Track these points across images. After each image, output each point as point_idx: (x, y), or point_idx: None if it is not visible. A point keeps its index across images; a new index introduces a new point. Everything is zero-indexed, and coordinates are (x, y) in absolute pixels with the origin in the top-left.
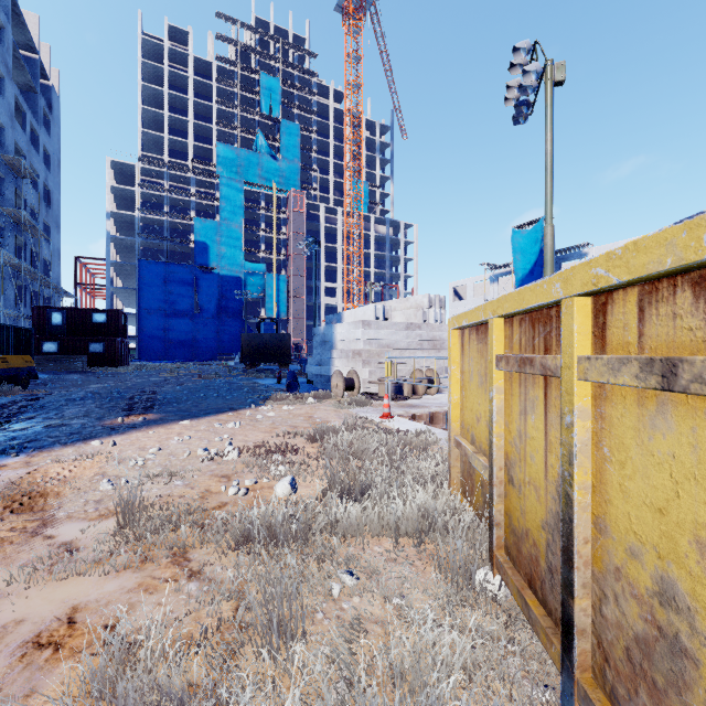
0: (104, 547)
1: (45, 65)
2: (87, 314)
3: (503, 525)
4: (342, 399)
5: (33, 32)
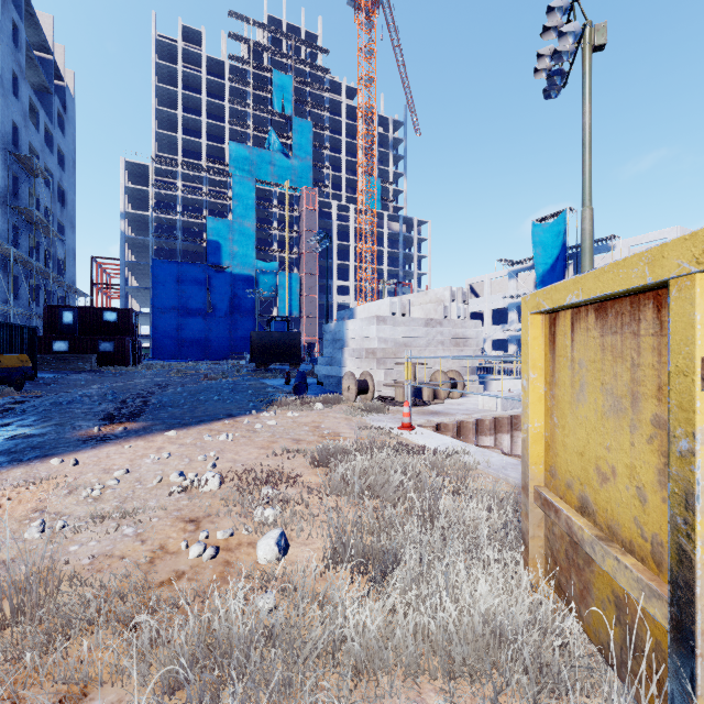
0: None
1: (60, 66)
2: (98, 313)
3: None
4: (354, 404)
5: (48, 33)
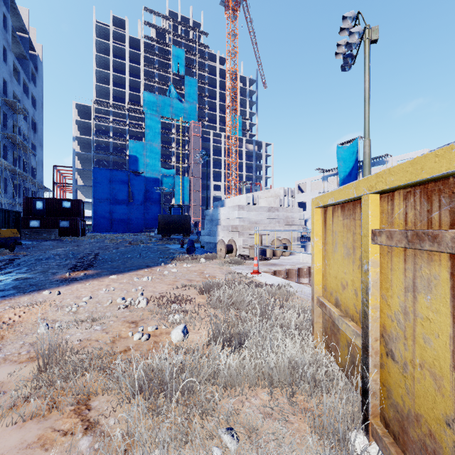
0: (20, 393)
1: (33, 42)
2: (59, 202)
3: (378, 394)
4: (224, 259)
5: (25, 20)
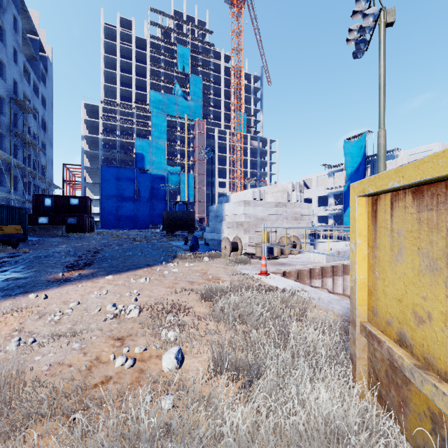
0: None
1: (43, 43)
2: (67, 199)
3: None
4: (229, 258)
5: (35, 22)
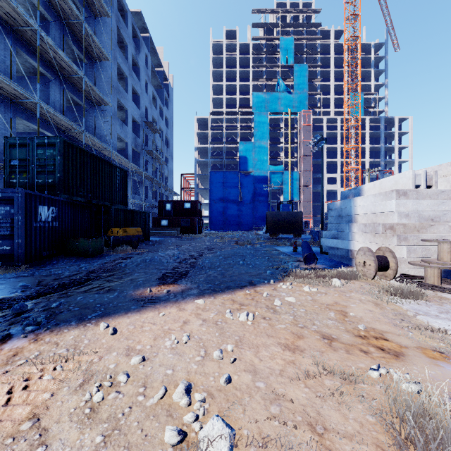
0: None
1: (166, 73)
2: (182, 204)
3: None
4: (372, 281)
5: (161, 57)
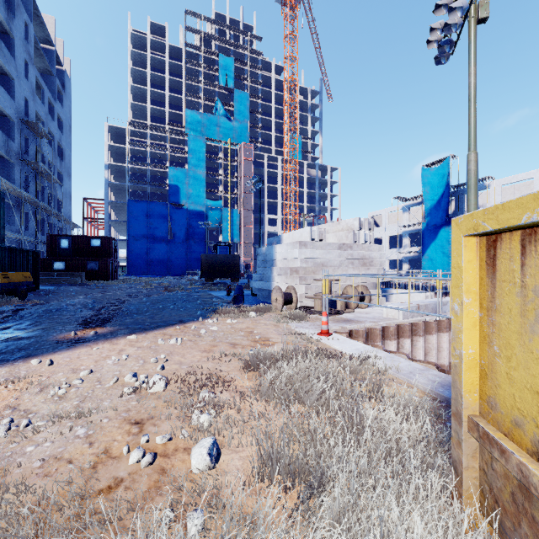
0: None
1: (60, 55)
2: (87, 240)
3: None
4: (281, 312)
5: (50, 30)
